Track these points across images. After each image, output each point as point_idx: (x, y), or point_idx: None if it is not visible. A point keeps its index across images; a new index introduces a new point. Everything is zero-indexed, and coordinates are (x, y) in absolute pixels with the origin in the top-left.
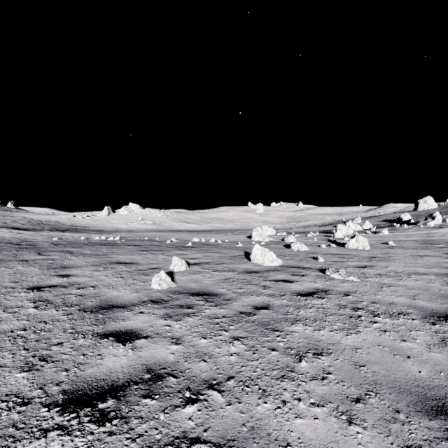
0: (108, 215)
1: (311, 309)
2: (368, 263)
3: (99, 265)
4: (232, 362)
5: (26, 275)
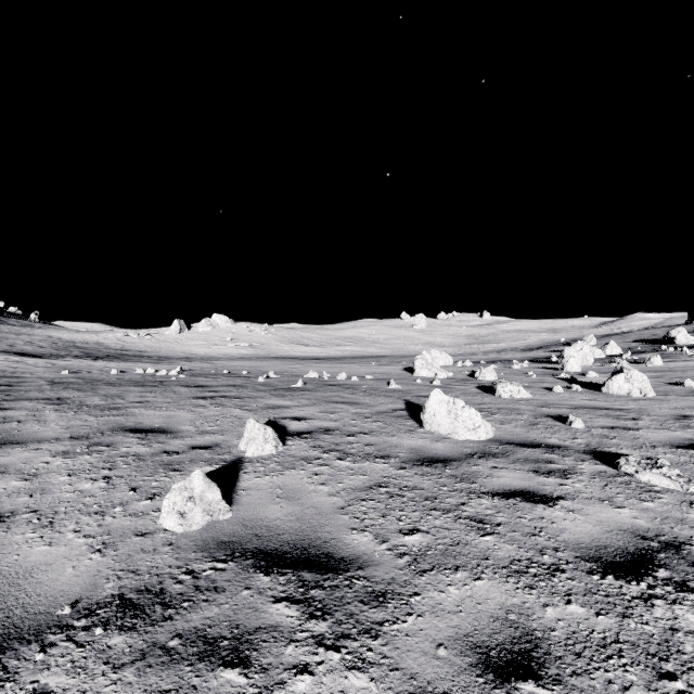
0: (179, 332)
1: None
2: (690, 434)
3: (85, 437)
4: None
5: None
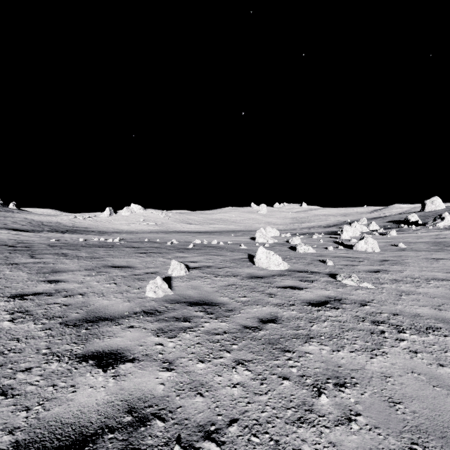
0: (109, 216)
1: (326, 323)
2: (380, 267)
3: (92, 269)
4: (235, 396)
5: (11, 280)
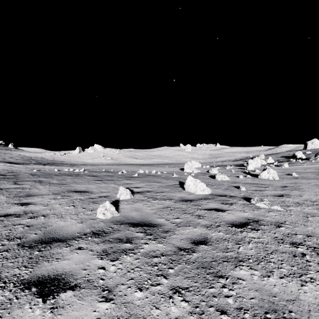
0: (79, 153)
1: (250, 245)
2: (283, 192)
3: (58, 193)
4: None
5: None
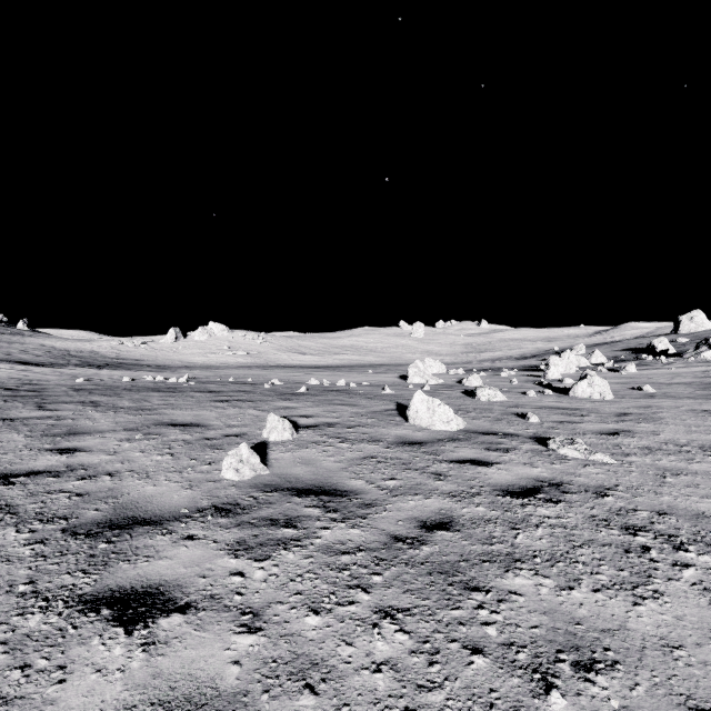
0: (175, 341)
1: (540, 530)
2: (619, 426)
3: (136, 429)
4: (380, 694)
5: None
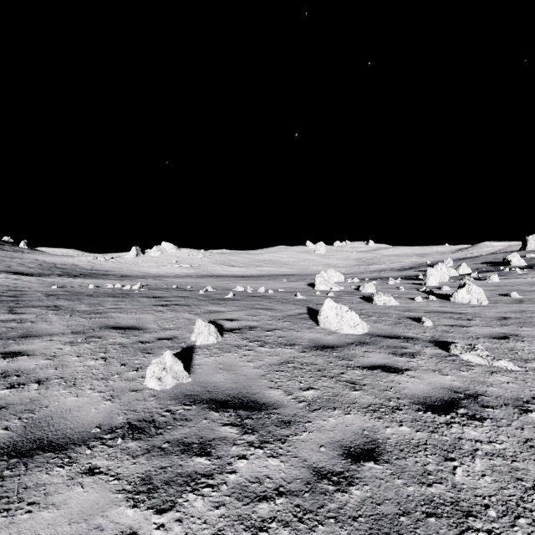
0: (136, 256)
1: (478, 462)
2: (505, 329)
3: (82, 332)
4: None
5: None
